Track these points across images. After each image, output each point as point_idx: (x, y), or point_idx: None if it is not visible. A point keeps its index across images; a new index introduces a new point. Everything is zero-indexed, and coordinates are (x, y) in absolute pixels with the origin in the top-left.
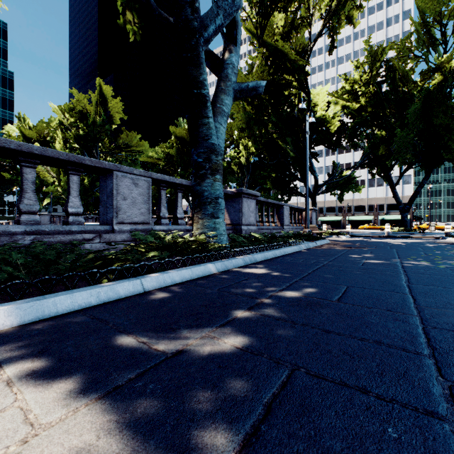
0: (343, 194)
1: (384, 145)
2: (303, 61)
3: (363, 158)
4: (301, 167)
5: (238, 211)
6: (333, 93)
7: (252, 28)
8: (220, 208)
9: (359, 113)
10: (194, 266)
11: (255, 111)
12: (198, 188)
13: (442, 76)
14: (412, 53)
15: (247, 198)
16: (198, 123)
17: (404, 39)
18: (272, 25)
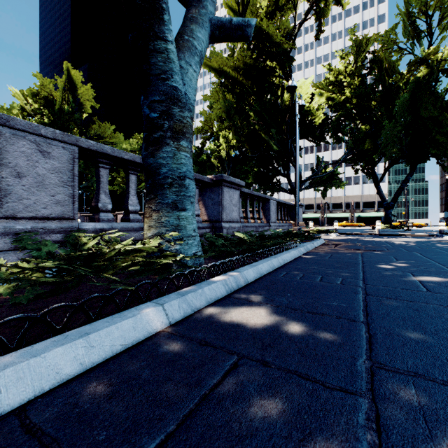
0: (326, 190)
1: (370, 139)
2: (289, 44)
3: (347, 153)
4: (283, 162)
5: (218, 203)
6: (317, 85)
7: (234, 5)
8: (187, 194)
9: (344, 105)
10: (105, 320)
11: (236, 99)
12: (151, 160)
13: (427, 69)
14: (397, 45)
15: (229, 188)
16: (148, 48)
17: (389, 30)
18: (255, 4)
